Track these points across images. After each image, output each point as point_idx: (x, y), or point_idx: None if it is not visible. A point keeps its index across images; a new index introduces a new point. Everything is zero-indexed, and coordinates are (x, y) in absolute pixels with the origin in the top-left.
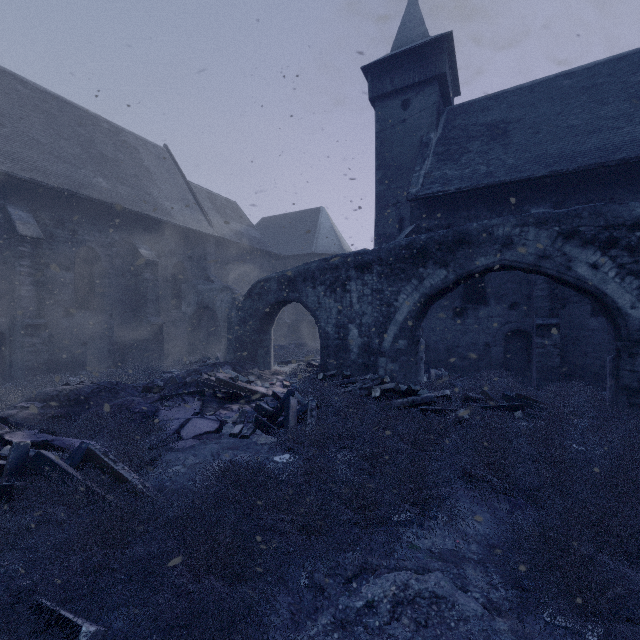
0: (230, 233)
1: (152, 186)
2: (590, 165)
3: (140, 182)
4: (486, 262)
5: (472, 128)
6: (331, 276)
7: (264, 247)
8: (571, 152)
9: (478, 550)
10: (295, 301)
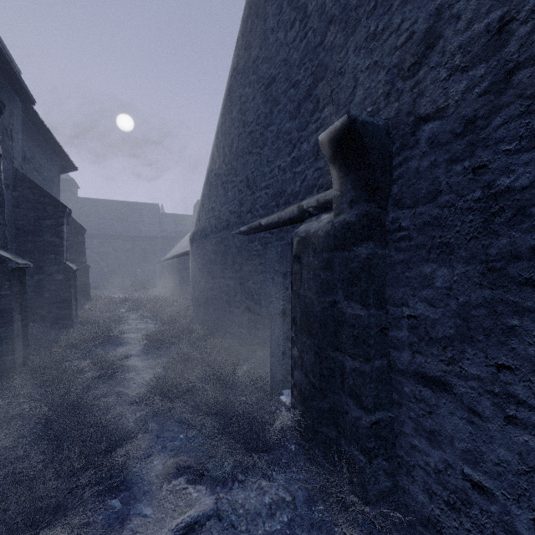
0: None
1: None
2: (106, 234)
3: None
4: None
5: (82, 210)
6: None
7: None
8: (104, 228)
9: None
10: None
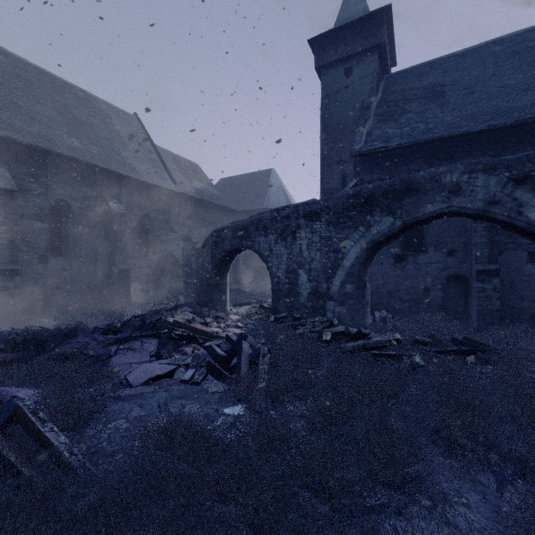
0: (192, 190)
1: (122, 147)
2: (528, 119)
3: (111, 144)
4: (433, 209)
5: (409, 92)
6: (282, 225)
7: (222, 203)
8: (507, 108)
9: None
10: (248, 248)
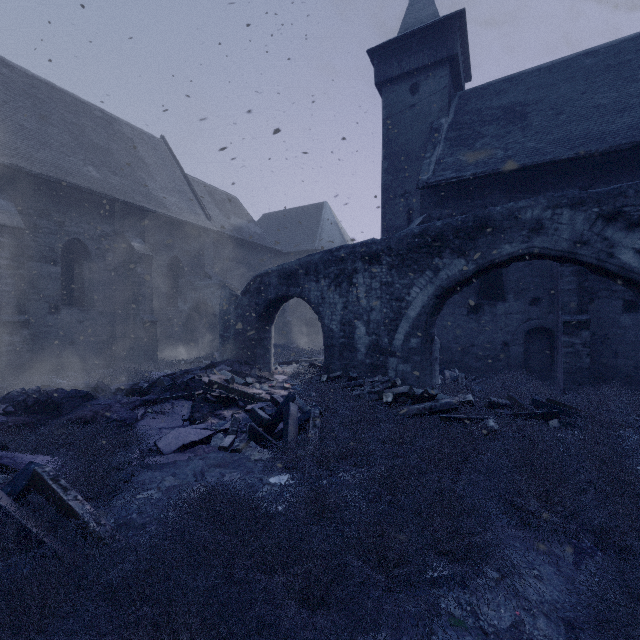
0: (229, 228)
1: (147, 177)
2: (623, 145)
3: (134, 173)
4: (512, 250)
5: (486, 112)
6: (336, 269)
7: (265, 243)
8: (599, 132)
9: (549, 629)
10: (297, 296)
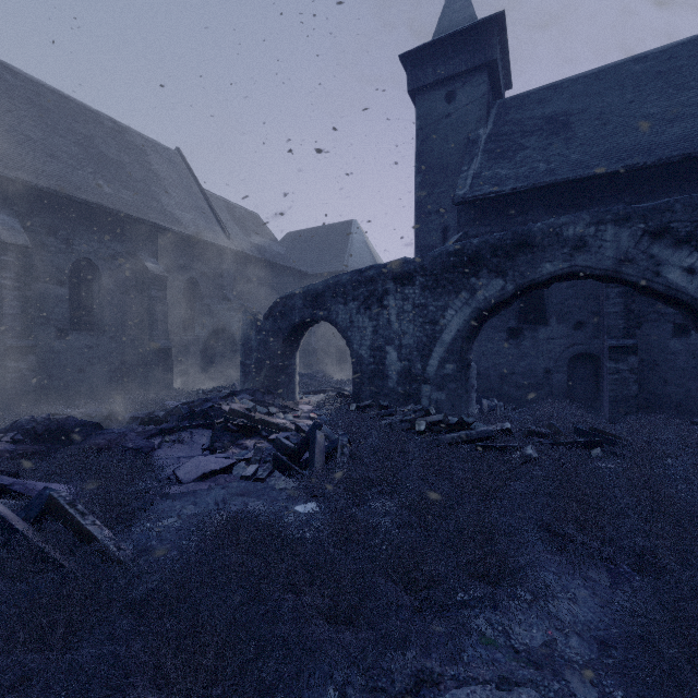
0: (250, 247)
1: (161, 192)
2: (673, 157)
3: (147, 187)
4: (553, 269)
5: (528, 122)
6: (365, 290)
7: (289, 264)
8: (648, 144)
9: (581, 647)
10: (323, 320)
